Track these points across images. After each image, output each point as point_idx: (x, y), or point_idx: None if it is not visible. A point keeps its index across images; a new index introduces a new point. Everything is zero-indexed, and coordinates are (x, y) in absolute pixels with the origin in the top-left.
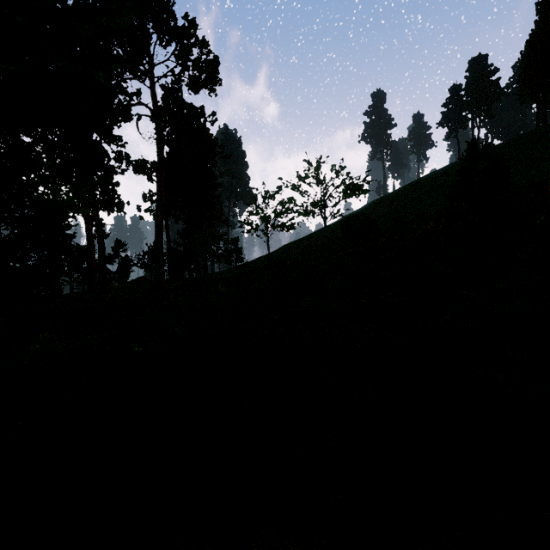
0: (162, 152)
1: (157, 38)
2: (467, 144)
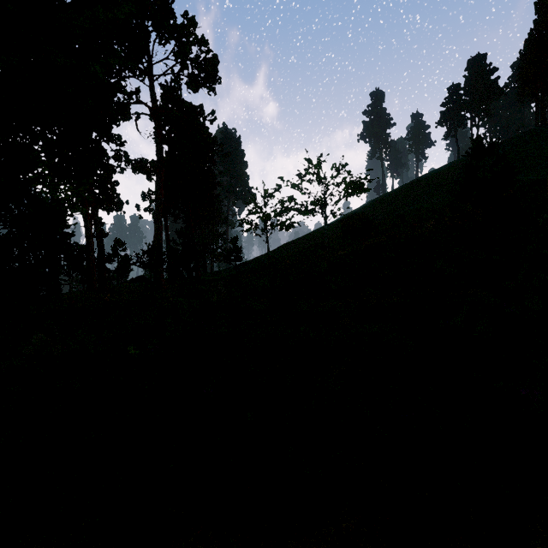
0: (161, 151)
1: (156, 36)
2: (473, 141)
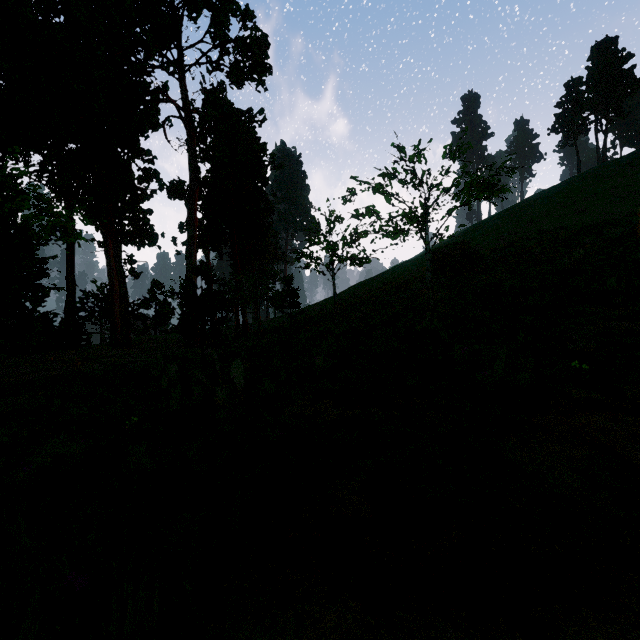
0: (195, 164)
1: (184, 5)
2: None
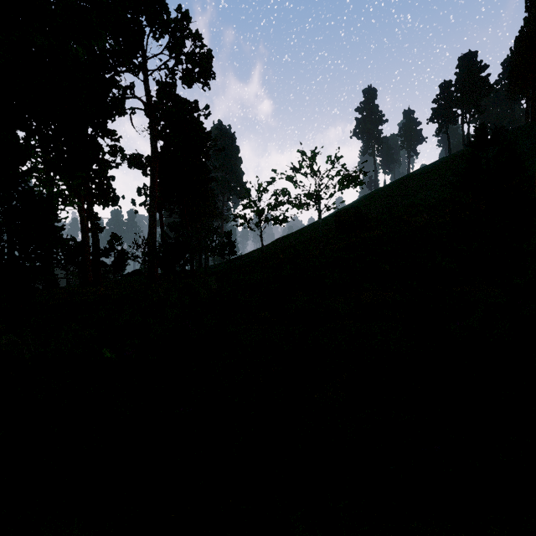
0: (156, 145)
1: (150, 30)
2: (475, 129)
